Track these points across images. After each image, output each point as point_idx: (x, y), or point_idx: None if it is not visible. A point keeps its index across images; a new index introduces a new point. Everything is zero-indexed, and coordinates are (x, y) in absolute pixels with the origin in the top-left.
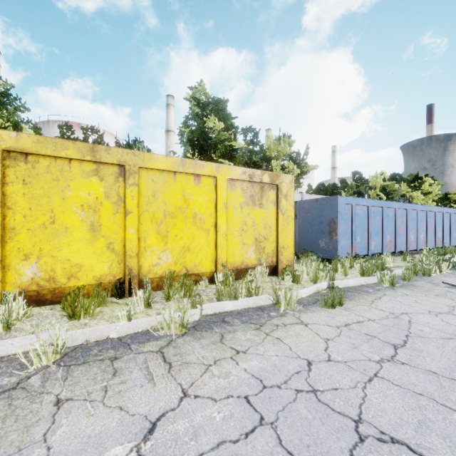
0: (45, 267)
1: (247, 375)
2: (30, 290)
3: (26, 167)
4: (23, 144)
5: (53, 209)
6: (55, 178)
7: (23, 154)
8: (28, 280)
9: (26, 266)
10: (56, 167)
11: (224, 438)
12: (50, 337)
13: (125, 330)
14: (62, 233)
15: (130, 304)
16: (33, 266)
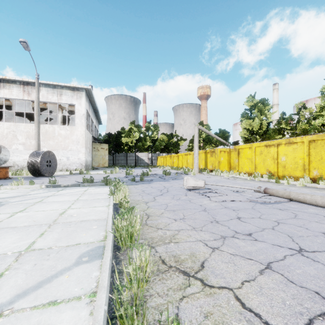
0: (319, 172)
1: (324, 193)
2: (315, 178)
3: (314, 144)
4: (313, 138)
5: (321, 155)
6: (322, 146)
7: (314, 141)
8: (315, 175)
9: (314, 171)
10: (322, 142)
11: (303, 191)
12: (305, 184)
13: (321, 187)
14: (324, 162)
15: (324, 181)
16: (316, 171)
